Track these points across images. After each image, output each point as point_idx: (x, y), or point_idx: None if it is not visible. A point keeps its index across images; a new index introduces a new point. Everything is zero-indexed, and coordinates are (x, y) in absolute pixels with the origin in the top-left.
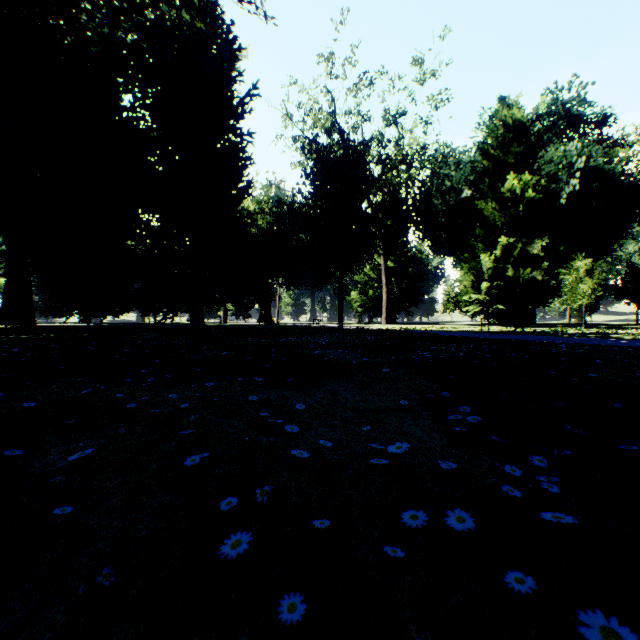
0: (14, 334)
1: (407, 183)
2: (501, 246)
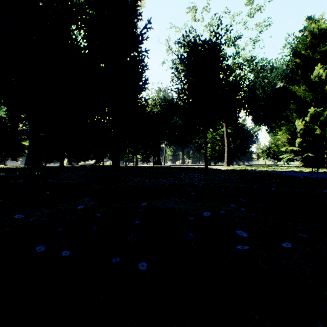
0: (0, 172)
1: (239, 82)
2: (310, 114)
